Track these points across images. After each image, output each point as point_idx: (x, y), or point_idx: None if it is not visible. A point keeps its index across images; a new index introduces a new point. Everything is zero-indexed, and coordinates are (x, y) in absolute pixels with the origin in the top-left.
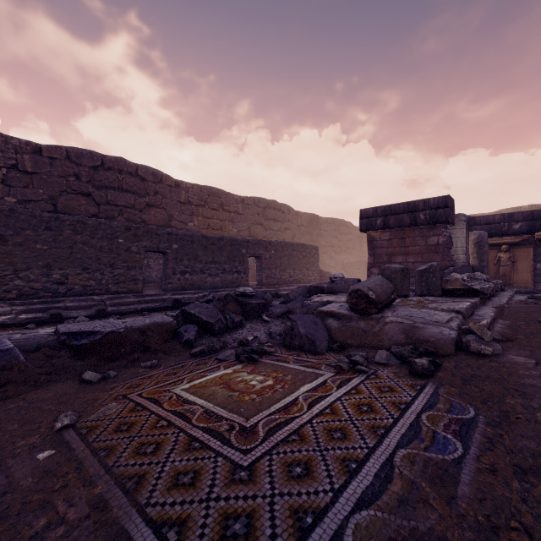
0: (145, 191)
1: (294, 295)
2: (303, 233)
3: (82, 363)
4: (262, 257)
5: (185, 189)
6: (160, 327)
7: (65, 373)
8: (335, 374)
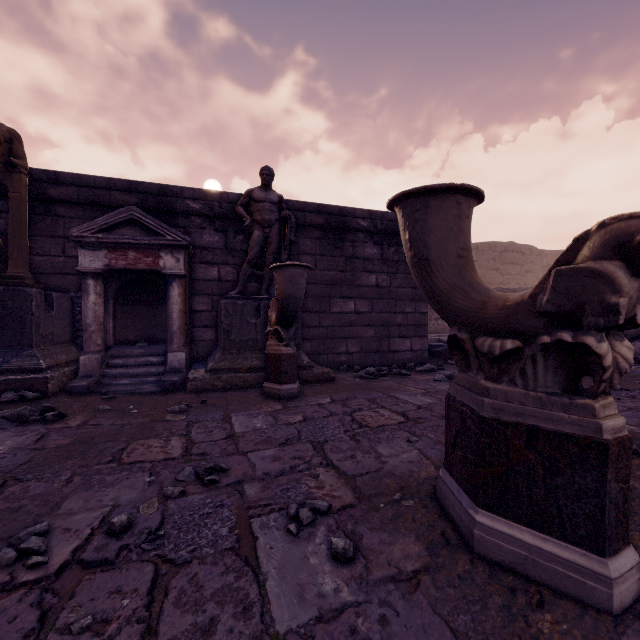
0: None
1: None
2: None
3: (439, 359)
4: None
5: None
6: None
7: (436, 361)
8: None
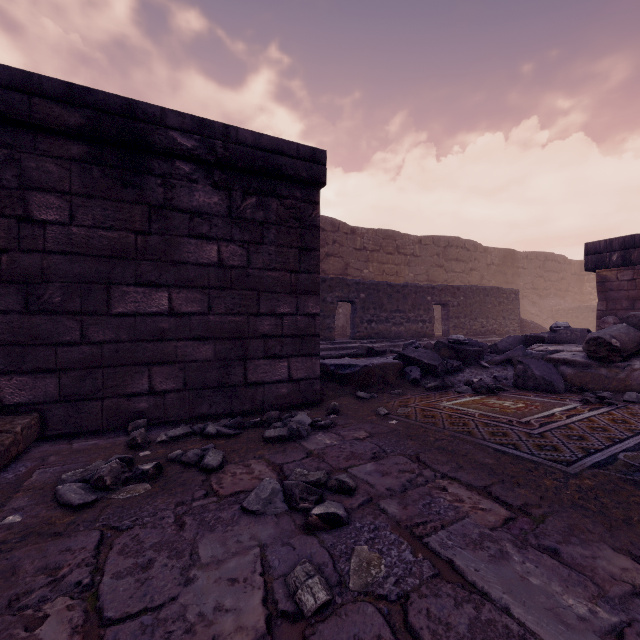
0: (325, 241)
1: (504, 345)
2: (494, 274)
3: (347, 387)
4: (449, 304)
5: (360, 235)
6: (392, 366)
7: (341, 392)
8: (582, 405)
